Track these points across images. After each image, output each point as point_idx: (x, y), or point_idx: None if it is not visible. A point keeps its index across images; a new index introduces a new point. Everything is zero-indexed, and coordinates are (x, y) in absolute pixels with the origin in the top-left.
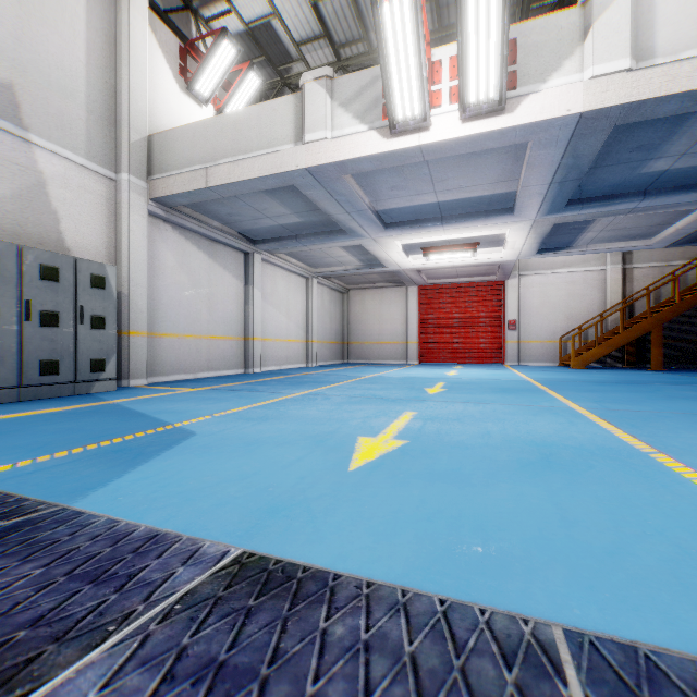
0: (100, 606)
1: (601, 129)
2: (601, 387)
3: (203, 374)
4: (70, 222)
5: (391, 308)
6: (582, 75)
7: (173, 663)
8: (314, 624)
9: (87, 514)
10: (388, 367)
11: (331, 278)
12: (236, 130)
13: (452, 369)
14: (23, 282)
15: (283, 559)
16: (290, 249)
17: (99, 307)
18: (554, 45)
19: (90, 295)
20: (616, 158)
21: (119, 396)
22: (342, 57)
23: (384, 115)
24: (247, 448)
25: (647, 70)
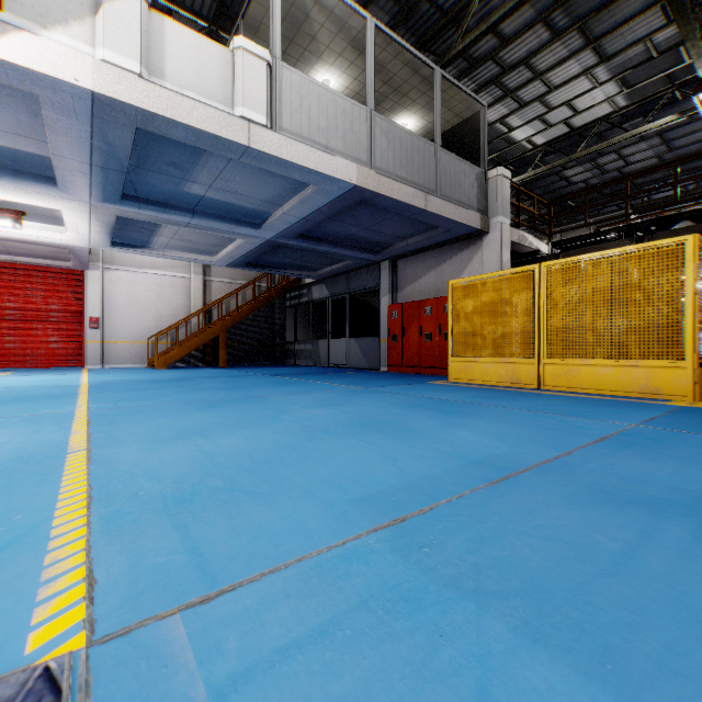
0: None
1: (124, 123)
2: (152, 385)
3: None
4: None
5: None
6: (93, 51)
7: None
8: None
9: None
10: None
11: None
12: None
13: None
14: None
15: None
16: None
17: None
18: None
19: None
20: (158, 166)
21: None
22: None
23: None
24: None
25: (157, 86)
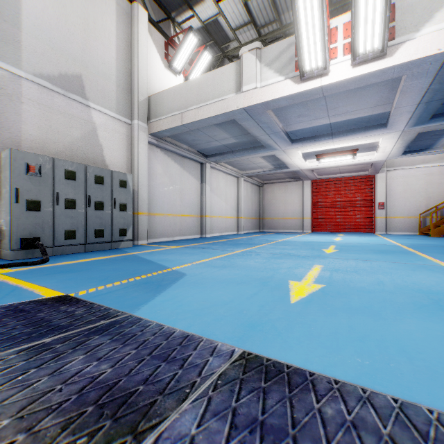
0: (175, 376)
1: None
2: None
3: (177, 237)
4: (108, 150)
5: (292, 195)
6: None
7: (232, 417)
8: (310, 404)
9: (144, 320)
10: (291, 234)
11: (252, 177)
12: (199, 88)
13: (337, 236)
14: (86, 185)
15: (271, 358)
16: (228, 160)
17: (123, 198)
18: (426, 3)
19: (119, 192)
20: None
21: (135, 250)
22: (262, 34)
23: (296, 69)
24: (220, 284)
25: None
